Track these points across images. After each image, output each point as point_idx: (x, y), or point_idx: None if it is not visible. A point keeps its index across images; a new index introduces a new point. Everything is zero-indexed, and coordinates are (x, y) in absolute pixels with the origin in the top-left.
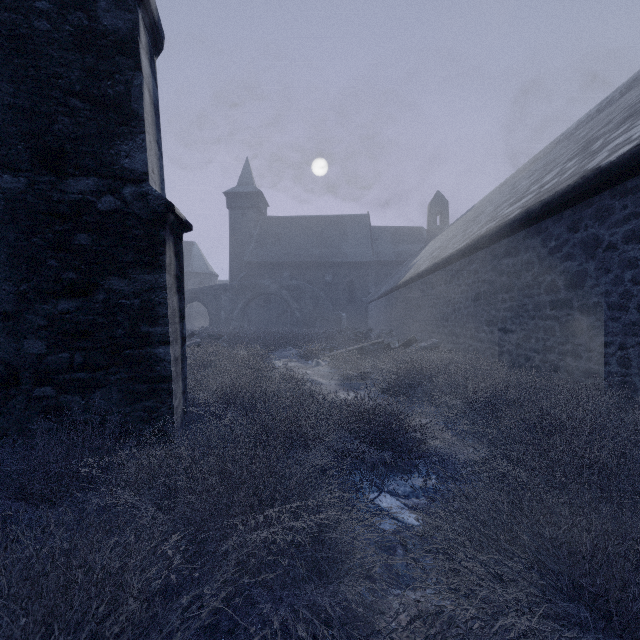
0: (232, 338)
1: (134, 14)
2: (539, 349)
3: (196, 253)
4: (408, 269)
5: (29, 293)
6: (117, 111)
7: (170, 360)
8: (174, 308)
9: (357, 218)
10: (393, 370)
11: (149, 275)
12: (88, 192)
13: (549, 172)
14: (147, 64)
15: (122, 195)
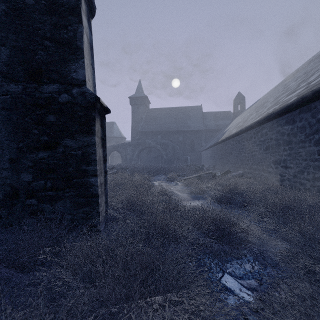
0: (132, 169)
1: None
2: (310, 178)
3: (115, 127)
4: (223, 133)
5: (23, 148)
6: (69, 47)
7: (97, 185)
8: (100, 156)
9: (195, 107)
10: (220, 189)
11: (86, 137)
12: (54, 92)
13: (312, 75)
14: (86, 21)
15: (72, 93)
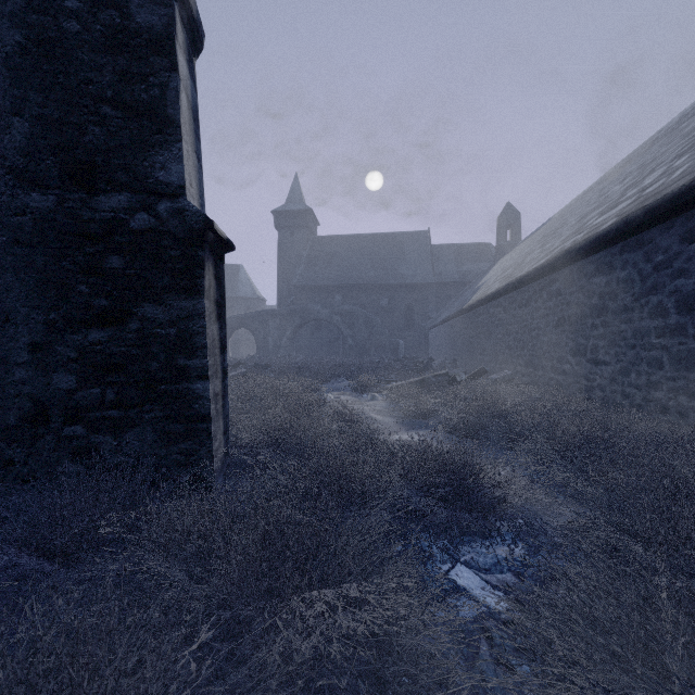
0: (280, 368)
1: (170, 8)
2: (641, 385)
3: (243, 277)
4: (474, 291)
5: (58, 322)
6: (151, 118)
7: (209, 397)
8: (214, 338)
9: (416, 235)
10: (462, 407)
11: (186, 301)
12: (120, 209)
13: (650, 173)
14: (185, 65)
15: (157, 212)
